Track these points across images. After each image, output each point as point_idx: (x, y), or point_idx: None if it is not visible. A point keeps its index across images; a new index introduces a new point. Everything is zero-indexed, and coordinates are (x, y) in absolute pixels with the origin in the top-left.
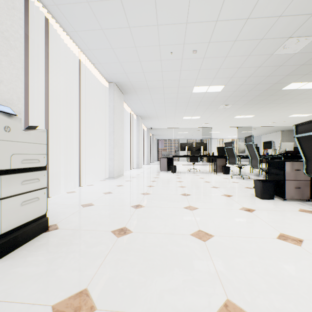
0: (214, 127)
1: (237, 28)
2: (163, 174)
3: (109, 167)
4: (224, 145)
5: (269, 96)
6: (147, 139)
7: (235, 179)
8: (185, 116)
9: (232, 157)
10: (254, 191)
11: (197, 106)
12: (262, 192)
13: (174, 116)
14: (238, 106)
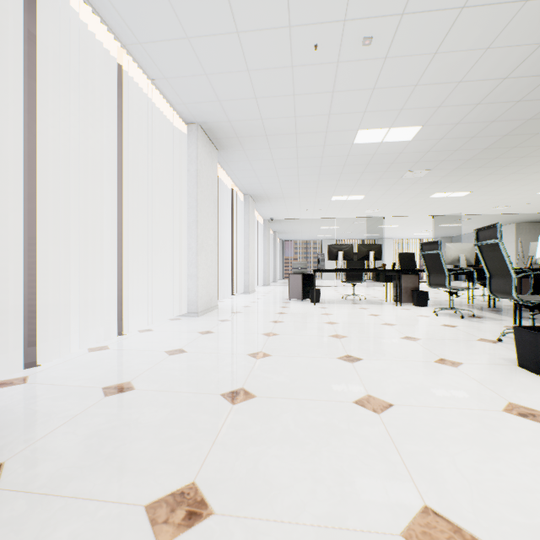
0: (389, 216)
1: None
2: (294, 305)
3: (189, 292)
4: (421, 247)
5: (509, 149)
6: (264, 240)
7: (445, 318)
8: (336, 194)
9: (437, 273)
10: (506, 351)
11: (361, 173)
12: None
13: (314, 196)
14: (441, 172)
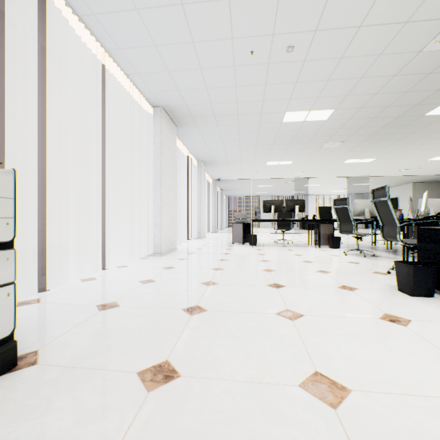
0: (312, 177)
1: (366, 0)
2: (236, 248)
3: (154, 237)
4: (334, 203)
5: (403, 127)
6: (213, 196)
7: (352, 257)
8: (270, 160)
9: (346, 222)
10: (391, 280)
11: (289, 144)
12: (412, 284)
13: (253, 161)
14: (351, 143)
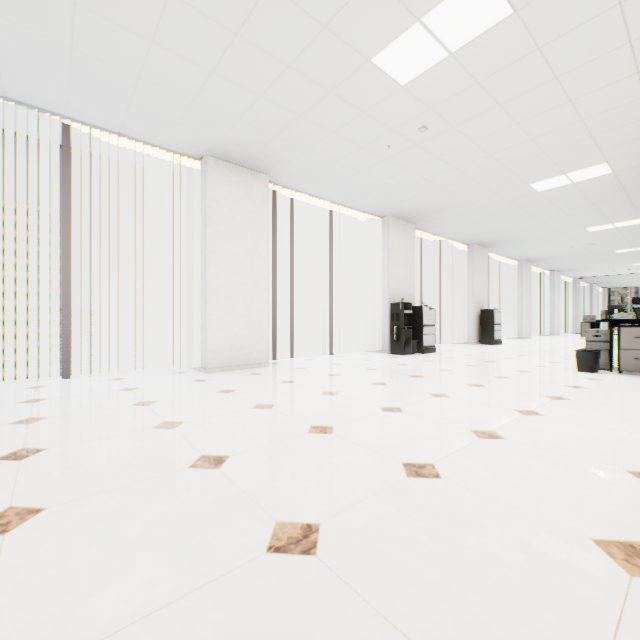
0: None
1: (618, 236)
2: (579, 339)
3: (517, 329)
4: None
5: None
6: (572, 295)
7: None
8: (633, 263)
9: None
10: None
11: None
12: None
13: (612, 265)
14: None
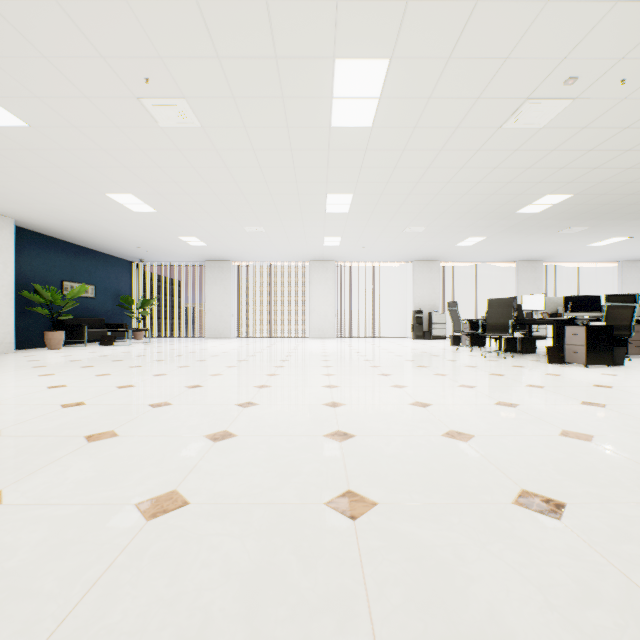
0: None
1: None
2: None
3: None
4: None
5: None
6: None
7: None
8: None
9: None
10: None
11: None
12: None
13: None
14: None
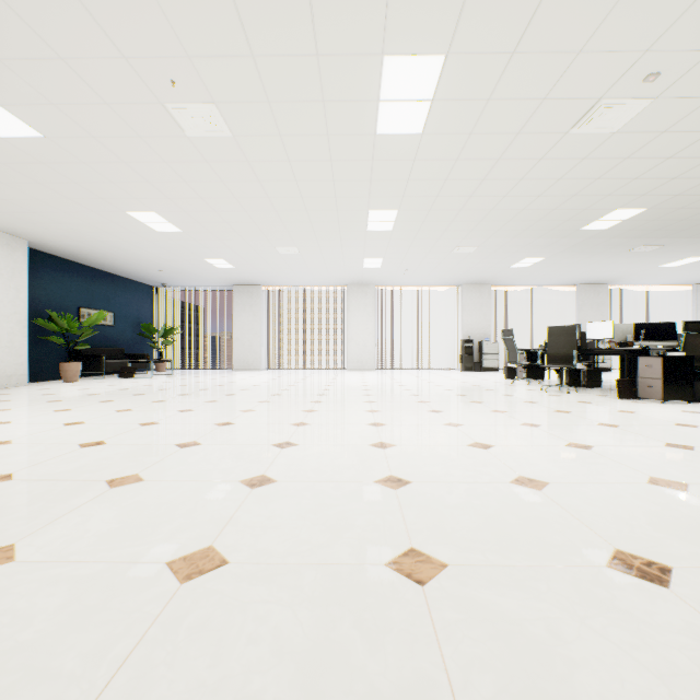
0: None
1: None
2: None
3: None
4: None
5: None
6: None
7: None
8: None
9: None
10: None
11: None
12: None
13: None
14: None
